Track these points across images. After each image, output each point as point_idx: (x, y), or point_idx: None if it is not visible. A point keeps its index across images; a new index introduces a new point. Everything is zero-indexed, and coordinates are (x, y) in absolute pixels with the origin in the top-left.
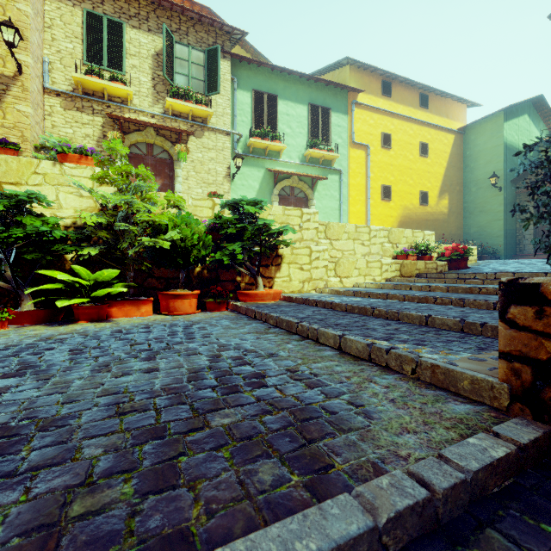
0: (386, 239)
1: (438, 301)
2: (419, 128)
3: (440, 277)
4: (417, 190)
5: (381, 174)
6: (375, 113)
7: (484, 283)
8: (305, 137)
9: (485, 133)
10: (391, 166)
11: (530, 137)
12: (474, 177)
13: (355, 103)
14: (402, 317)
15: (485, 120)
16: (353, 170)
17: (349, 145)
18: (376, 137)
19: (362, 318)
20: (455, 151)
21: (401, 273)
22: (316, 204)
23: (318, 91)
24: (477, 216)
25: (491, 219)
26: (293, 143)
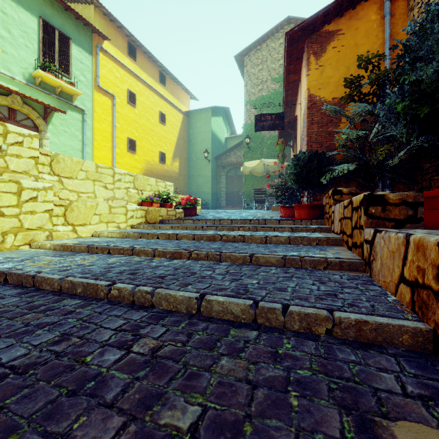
0: (132, 185)
1: (193, 256)
2: (159, 99)
3: (180, 223)
4: (158, 150)
5: (127, 127)
6: (122, 68)
7: (217, 229)
8: (34, 54)
9: (201, 120)
10: (136, 123)
11: (223, 132)
12: (195, 150)
13: (101, 48)
14: (158, 300)
15: (201, 112)
16: (98, 115)
17: (93, 88)
18: (123, 91)
19: (86, 311)
20: (183, 127)
21: (147, 219)
22: (51, 138)
23: (55, 10)
24: (196, 178)
25: (204, 181)
26: (13, 53)
